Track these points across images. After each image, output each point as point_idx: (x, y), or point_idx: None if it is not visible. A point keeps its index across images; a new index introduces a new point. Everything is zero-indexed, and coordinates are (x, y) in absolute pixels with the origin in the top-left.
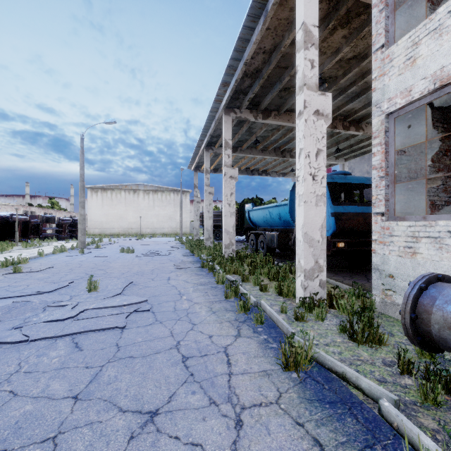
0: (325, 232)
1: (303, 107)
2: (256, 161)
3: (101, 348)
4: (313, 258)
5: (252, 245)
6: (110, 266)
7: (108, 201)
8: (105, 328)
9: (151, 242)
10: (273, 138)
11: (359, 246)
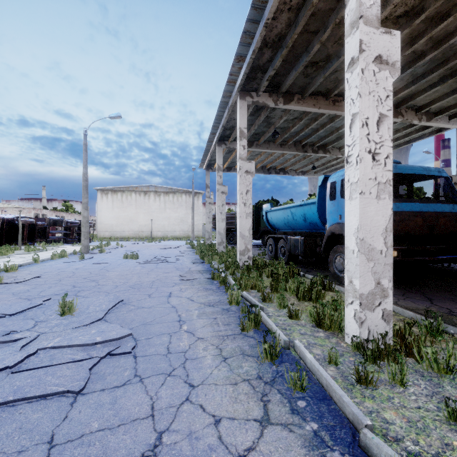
0: (391, 238)
1: (358, 50)
2: (273, 157)
3: (18, 449)
4: (373, 278)
5: (271, 251)
6: (106, 276)
7: (118, 204)
8: (49, 394)
9: (161, 246)
10: (294, 130)
11: (417, 256)
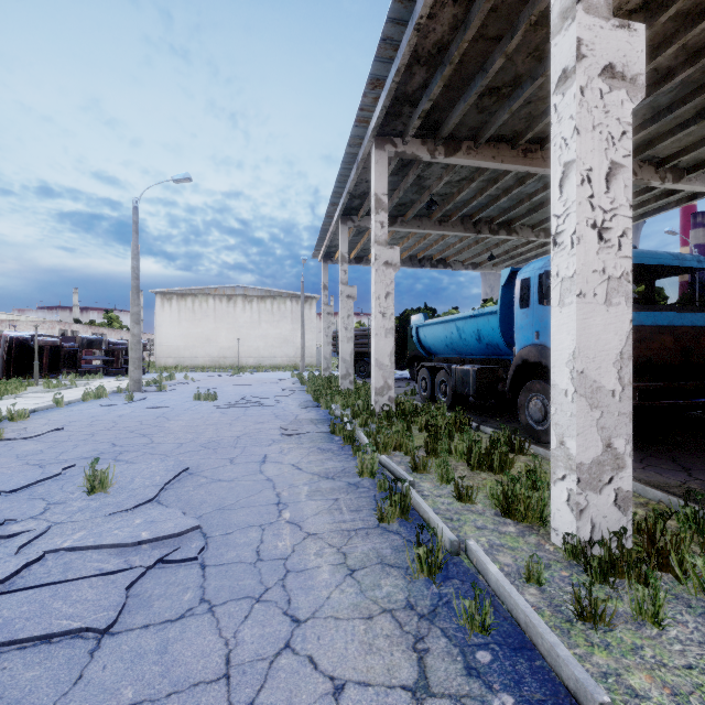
0: (630, 369)
1: (575, 56)
2: (427, 242)
3: None
4: (599, 437)
5: (424, 388)
6: (165, 428)
7: (187, 315)
8: (54, 633)
9: (252, 381)
10: (461, 198)
11: (665, 398)
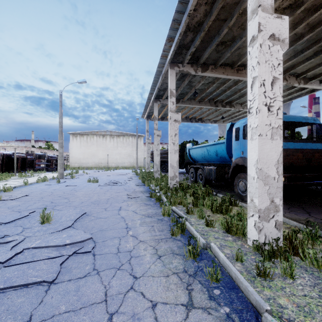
0: (282, 168)
1: (257, 30)
2: (193, 110)
3: None
4: (268, 197)
5: (192, 177)
6: (75, 195)
7: (84, 143)
8: (29, 283)
9: (114, 174)
10: (209, 91)
11: (299, 181)
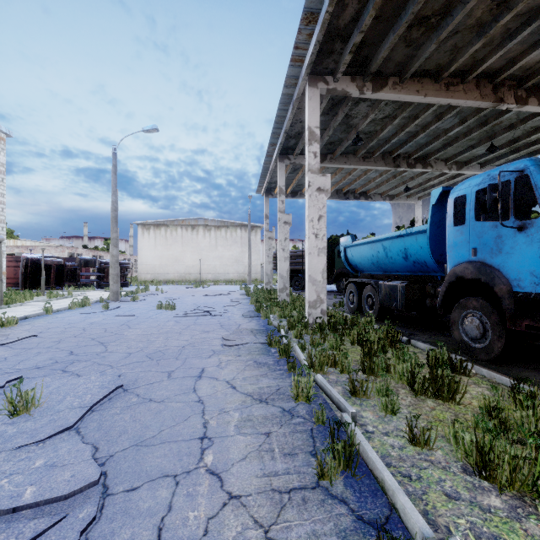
0: None
1: None
2: (352, 177)
3: None
4: None
5: (351, 301)
6: (123, 336)
7: (161, 241)
8: None
9: (208, 292)
10: (383, 135)
11: None
